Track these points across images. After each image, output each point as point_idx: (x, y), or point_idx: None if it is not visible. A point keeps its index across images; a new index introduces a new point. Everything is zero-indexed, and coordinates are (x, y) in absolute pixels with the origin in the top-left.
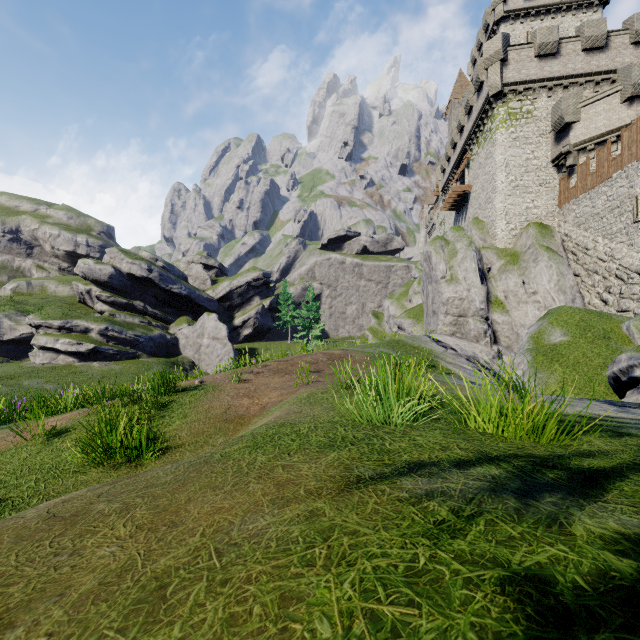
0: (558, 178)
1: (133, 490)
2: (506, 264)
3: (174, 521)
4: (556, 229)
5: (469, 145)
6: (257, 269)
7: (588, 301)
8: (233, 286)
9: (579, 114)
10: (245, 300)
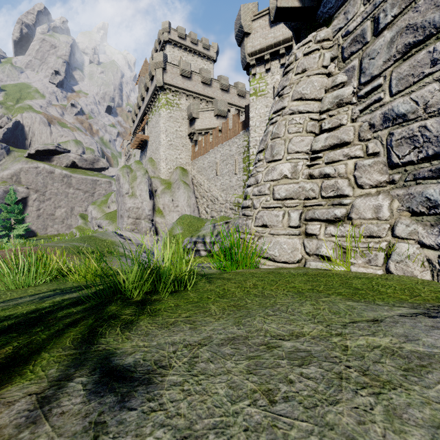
0: (191, 145)
1: None
2: (165, 188)
3: None
4: (190, 172)
5: (148, 111)
6: None
7: (201, 211)
8: None
9: (199, 115)
10: None
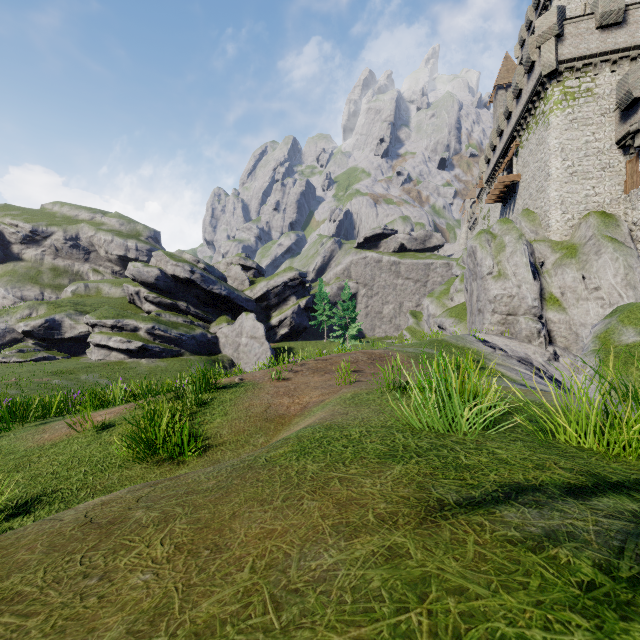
0: (624, 161)
1: (173, 496)
2: (562, 258)
3: (217, 543)
4: (622, 218)
5: (518, 131)
6: (293, 269)
7: None
8: (270, 286)
9: None
10: (281, 300)
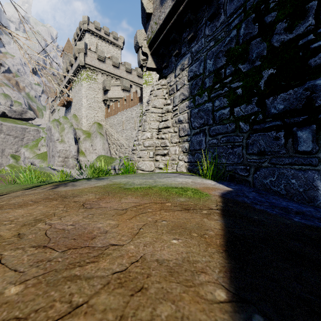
0: (105, 107)
1: None
2: (86, 137)
3: None
4: (104, 126)
5: (72, 80)
6: None
7: (112, 153)
8: None
9: (110, 88)
10: None
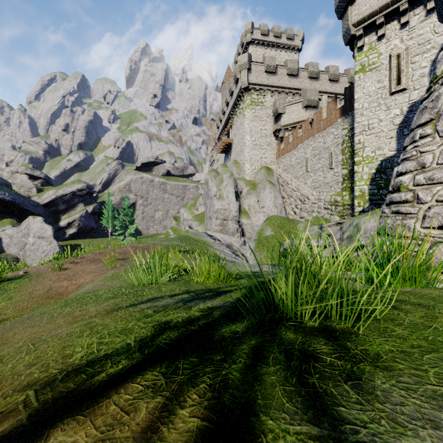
0: (276, 143)
1: None
2: (250, 189)
3: (5, 343)
4: (275, 171)
5: (232, 114)
6: (81, 182)
7: (288, 212)
8: (59, 194)
9: (285, 109)
10: (70, 206)
